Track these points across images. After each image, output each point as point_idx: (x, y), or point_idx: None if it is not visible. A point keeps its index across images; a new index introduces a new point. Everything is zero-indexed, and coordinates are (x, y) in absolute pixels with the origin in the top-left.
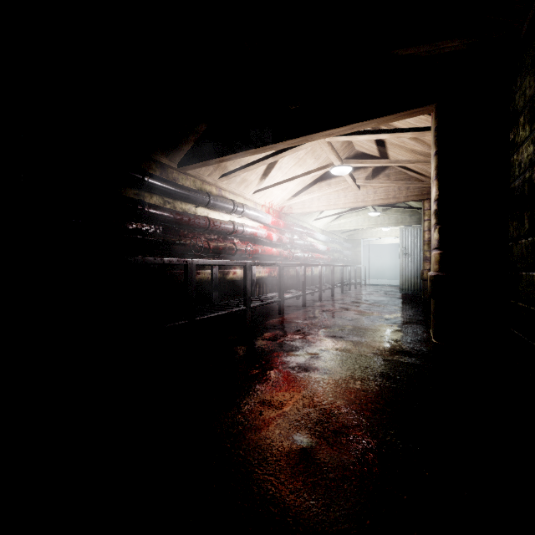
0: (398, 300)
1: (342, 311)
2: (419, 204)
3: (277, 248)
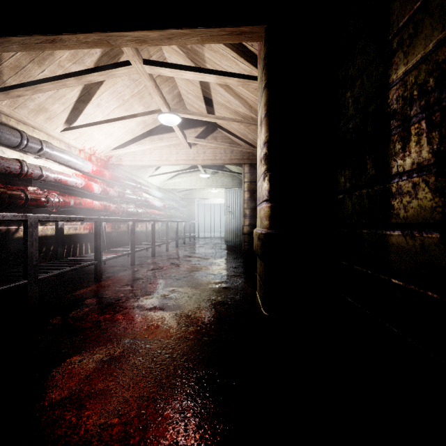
0: (224, 251)
1: (172, 268)
2: (239, 170)
3: (104, 202)
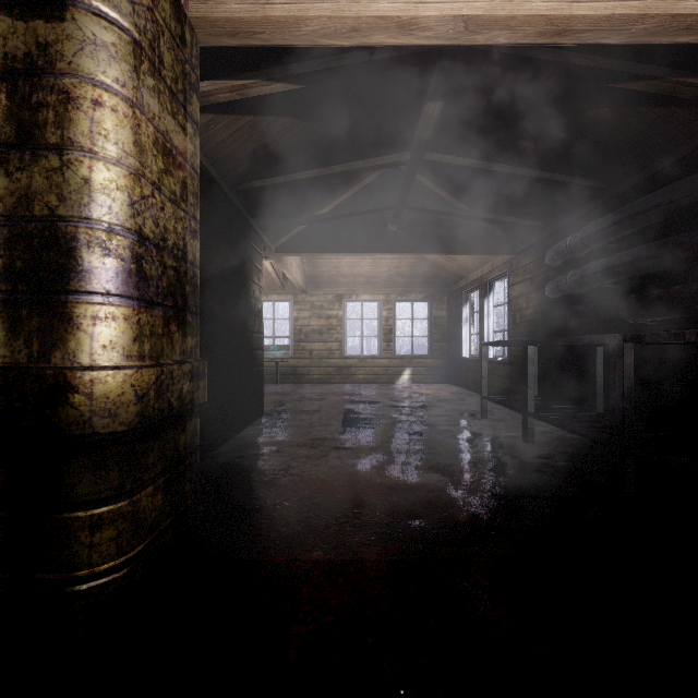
0: None
1: None
2: None
3: None
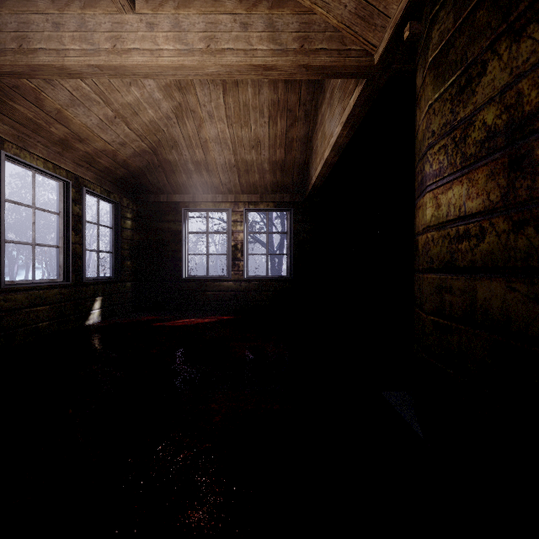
0: None
1: None
2: None
3: None
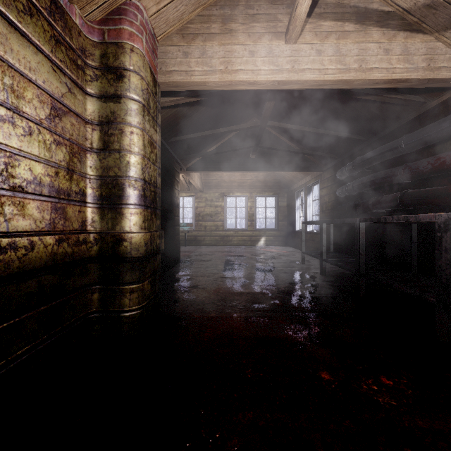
0: None
1: None
2: None
3: None
